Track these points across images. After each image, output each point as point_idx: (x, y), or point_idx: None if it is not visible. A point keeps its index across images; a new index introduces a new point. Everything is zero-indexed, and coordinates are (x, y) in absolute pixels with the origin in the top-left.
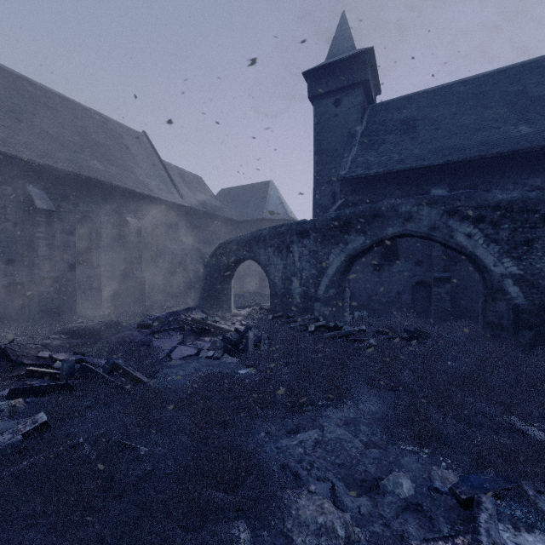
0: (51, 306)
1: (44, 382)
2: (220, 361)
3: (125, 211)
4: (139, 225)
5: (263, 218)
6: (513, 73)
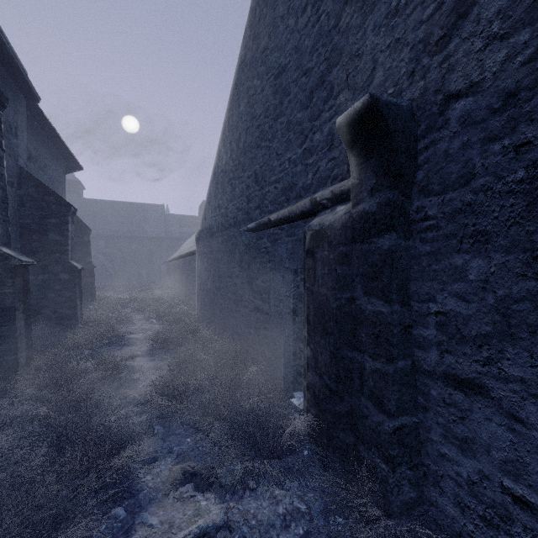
0: None
1: None
2: None
3: None
4: None
5: None
6: (130, 206)
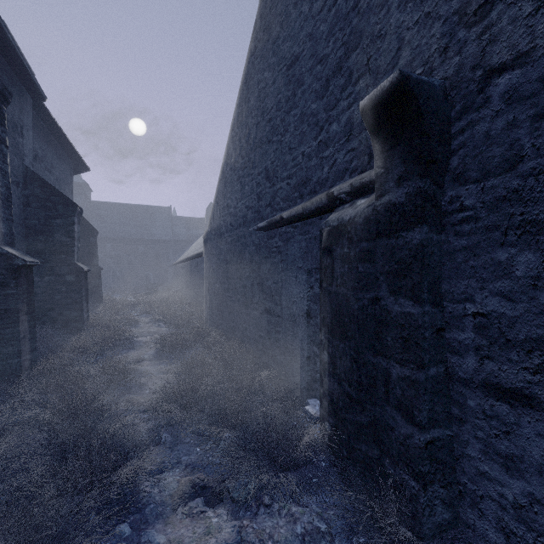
0: None
1: None
2: None
3: None
4: None
5: None
6: (137, 208)
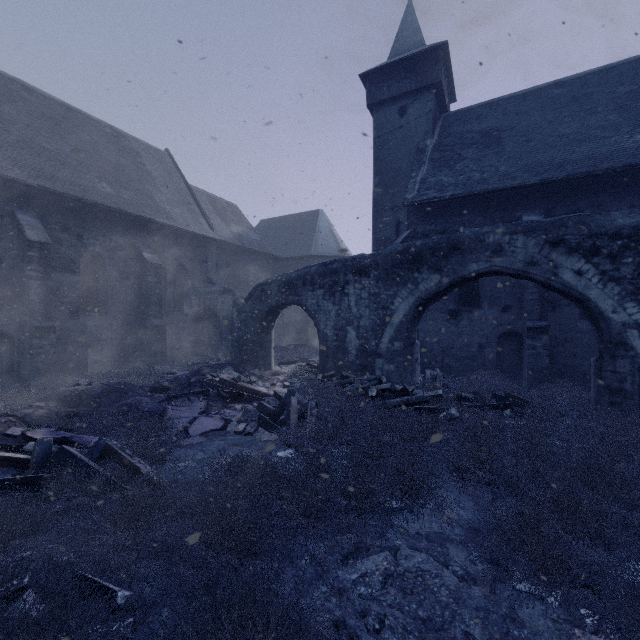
0: (46, 363)
1: (7, 473)
2: (254, 438)
3: (141, 245)
4: (158, 262)
5: (311, 254)
6: (624, 71)
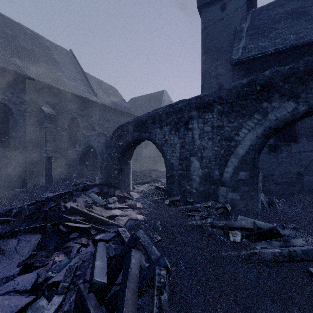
0: None
1: None
2: None
3: (42, 102)
4: (53, 113)
5: None
6: None
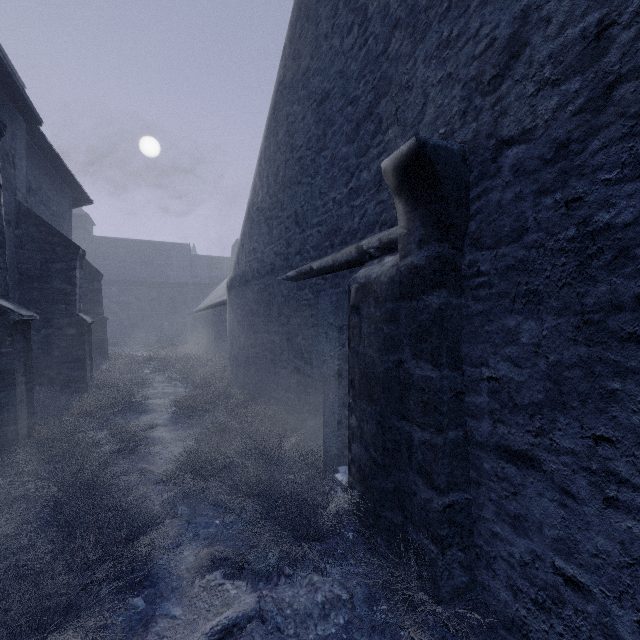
0: None
1: None
2: None
3: None
4: None
5: None
6: (149, 245)
